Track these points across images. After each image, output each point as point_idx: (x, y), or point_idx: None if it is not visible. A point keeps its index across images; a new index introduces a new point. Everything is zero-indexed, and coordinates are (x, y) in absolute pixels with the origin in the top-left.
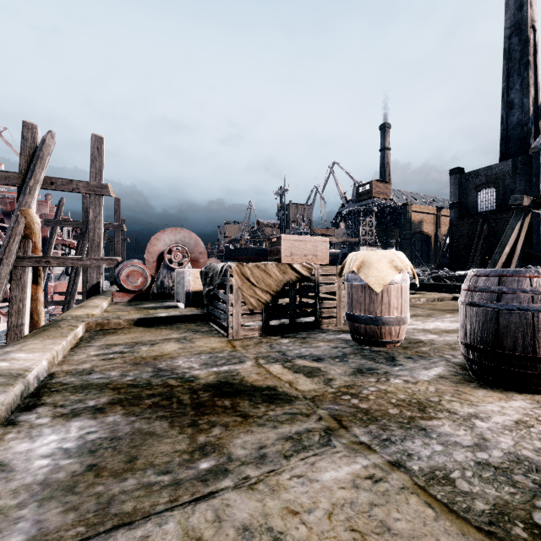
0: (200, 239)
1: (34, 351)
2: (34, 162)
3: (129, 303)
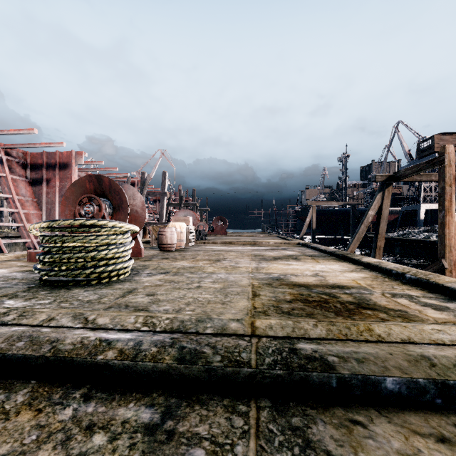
0: (194, 214)
1: None
2: (143, 187)
3: None
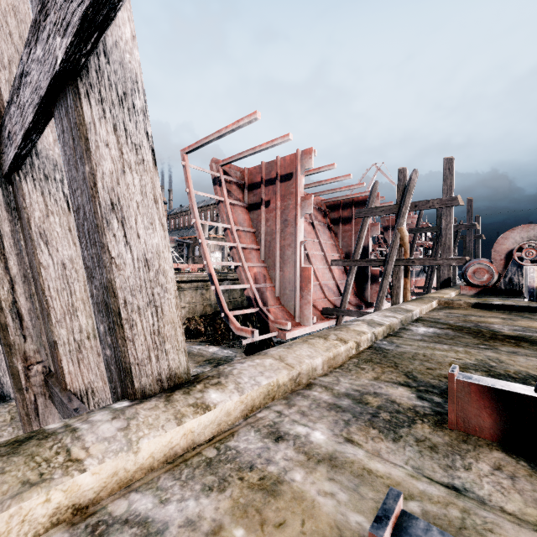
0: None
1: (413, 305)
2: (404, 195)
3: (474, 295)
